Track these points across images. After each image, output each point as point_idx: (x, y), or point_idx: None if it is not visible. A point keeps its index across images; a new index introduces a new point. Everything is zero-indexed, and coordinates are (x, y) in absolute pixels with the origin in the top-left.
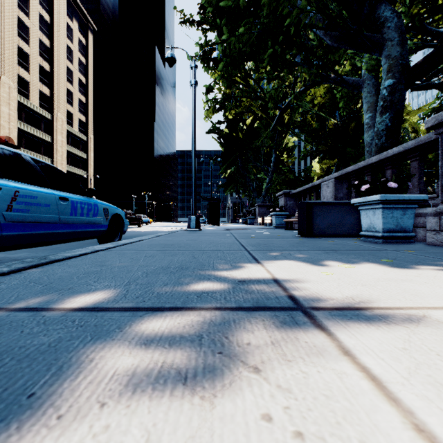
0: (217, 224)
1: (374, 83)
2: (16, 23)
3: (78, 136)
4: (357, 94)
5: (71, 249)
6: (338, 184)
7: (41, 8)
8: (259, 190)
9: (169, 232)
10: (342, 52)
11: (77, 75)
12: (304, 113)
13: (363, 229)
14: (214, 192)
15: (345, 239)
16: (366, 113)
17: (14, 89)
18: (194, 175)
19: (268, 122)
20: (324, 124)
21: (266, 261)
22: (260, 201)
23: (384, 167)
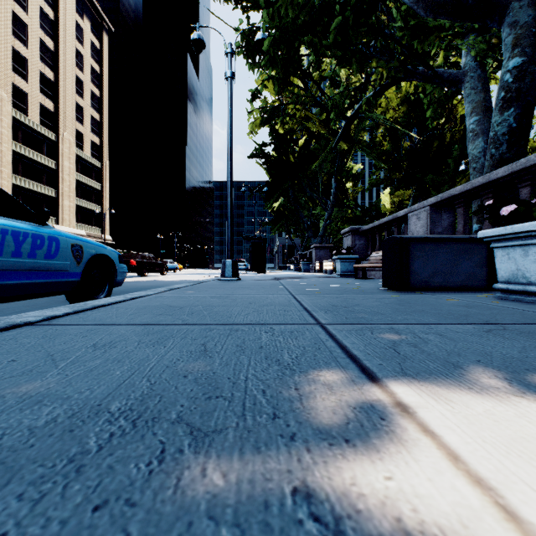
0: (263, 271)
1: (480, 75)
2: (11, 19)
3: (90, 161)
4: (452, 95)
5: (21, 312)
6: (435, 214)
7: (42, 1)
8: (315, 229)
9: (193, 283)
10: (433, 35)
11: (89, 87)
12: (373, 131)
13: (501, 279)
14: (259, 232)
15: (467, 296)
16: (470, 116)
17: (7, 102)
18: (231, 203)
19: (326, 142)
20: (397, 146)
21: (390, 372)
22: (317, 242)
23: (517, 183)
